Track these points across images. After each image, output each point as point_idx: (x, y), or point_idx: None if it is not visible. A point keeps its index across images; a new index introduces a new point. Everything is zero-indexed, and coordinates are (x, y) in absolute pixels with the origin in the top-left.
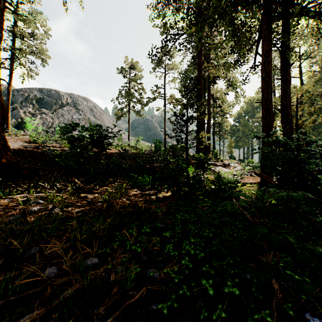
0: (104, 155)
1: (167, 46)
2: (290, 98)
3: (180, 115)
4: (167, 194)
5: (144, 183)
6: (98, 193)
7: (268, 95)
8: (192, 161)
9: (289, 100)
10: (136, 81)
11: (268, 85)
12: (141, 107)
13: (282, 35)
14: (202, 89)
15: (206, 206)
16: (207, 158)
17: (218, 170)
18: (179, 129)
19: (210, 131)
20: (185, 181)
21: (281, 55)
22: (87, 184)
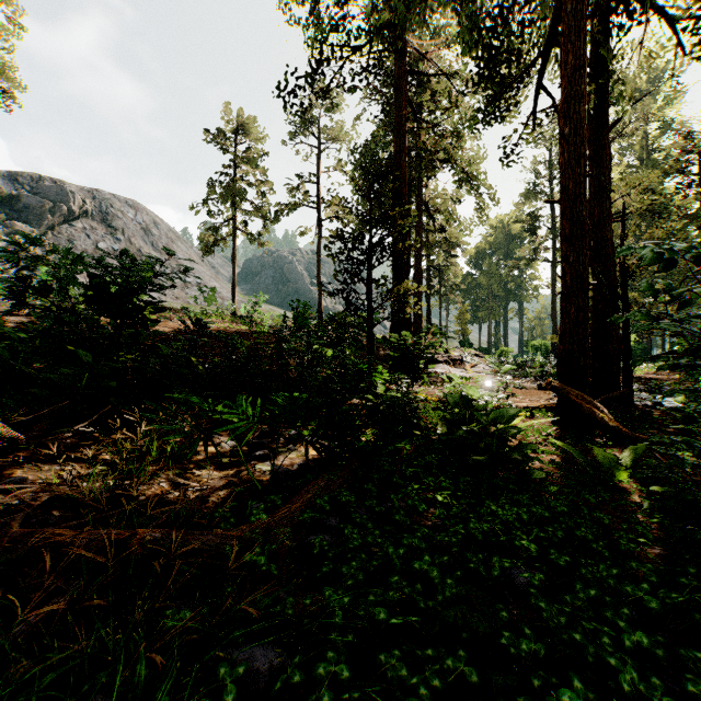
0: (153, 336)
1: (323, 72)
2: (609, 204)
3: (353, 238)
4: (312, 454)
5: (237, 425)
6: (79, 462)
7: (579, 183)
8: (383, 352)
9: (608, 209)
10: (251, 163)
11: (579, 158)
12: (264, 227)
13: (594, 51)
14: (406, 179)
15: (431, 501)
16: (421, 346)
17: (442, 374)
18: (350, 273)
19: (420, 284)
20: (367, 415)
21: (595, 96)
22: (56, 428)
